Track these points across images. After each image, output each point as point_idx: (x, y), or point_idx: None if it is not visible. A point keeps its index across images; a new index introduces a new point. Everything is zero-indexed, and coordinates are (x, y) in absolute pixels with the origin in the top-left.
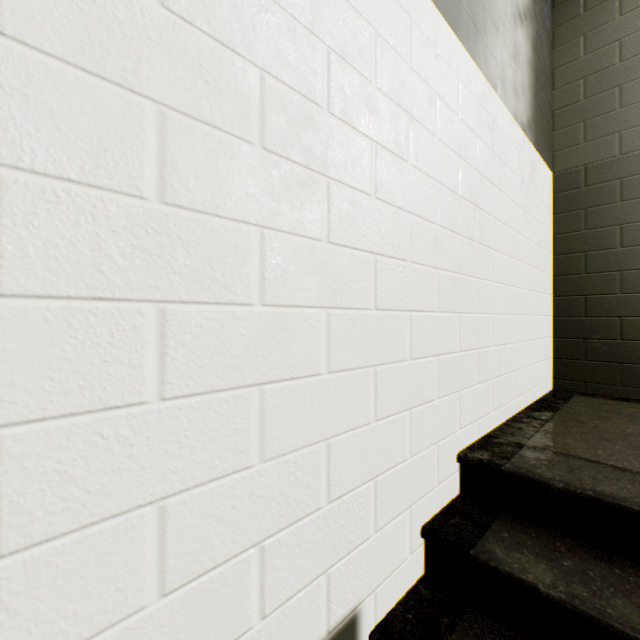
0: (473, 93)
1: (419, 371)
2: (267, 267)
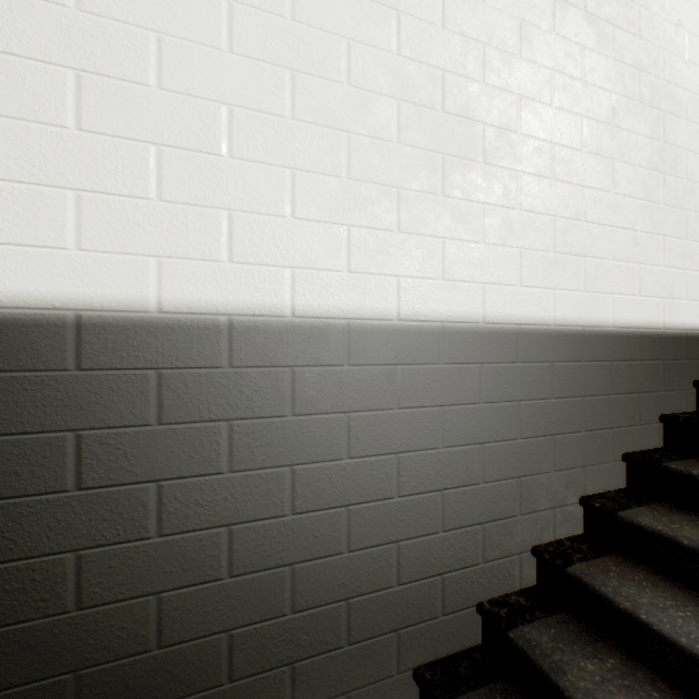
0: None
1: None
2: (686, 166)
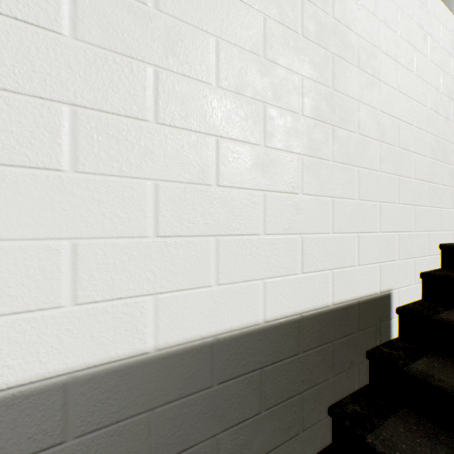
0: (448, 30)
1: (418, 187)
2: (359, 118)
